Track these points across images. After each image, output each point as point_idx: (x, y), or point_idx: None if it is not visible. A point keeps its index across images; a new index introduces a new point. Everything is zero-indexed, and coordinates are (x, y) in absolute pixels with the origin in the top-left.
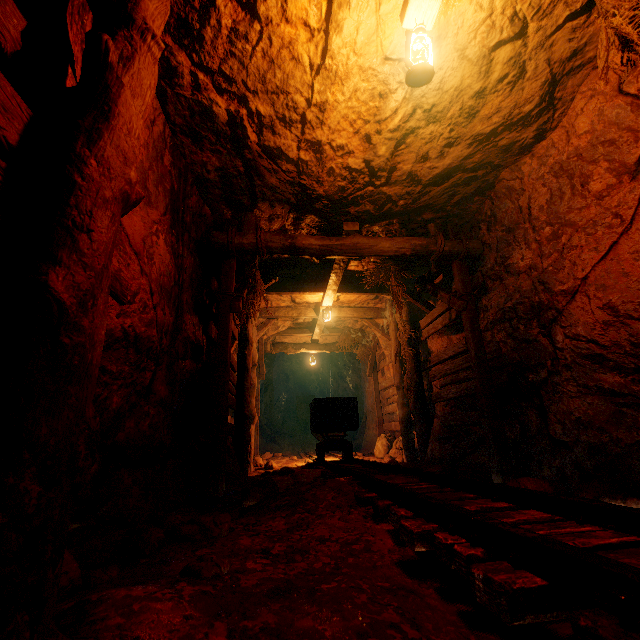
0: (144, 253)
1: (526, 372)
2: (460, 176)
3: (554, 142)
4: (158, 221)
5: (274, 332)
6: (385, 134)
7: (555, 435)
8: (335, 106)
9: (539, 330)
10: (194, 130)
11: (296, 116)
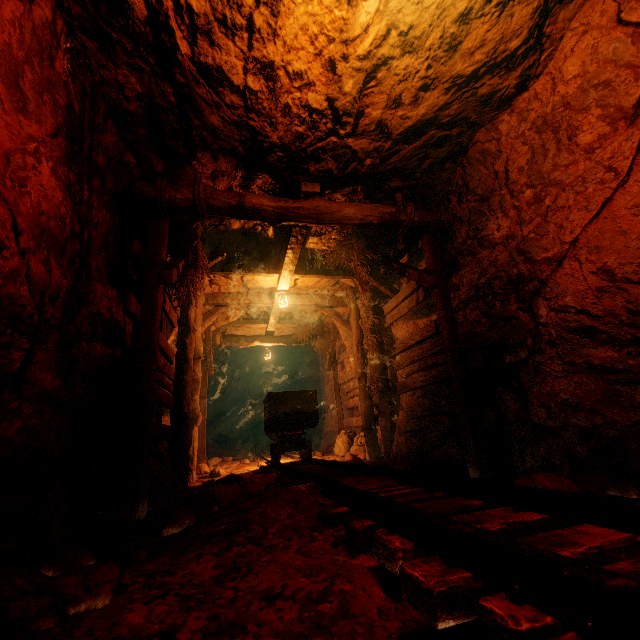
0: (6, 173)
1: (503, 353)
2: (433, 134)
3: (537, 93)
4: (40, 139)
5: (224, 323)
6: (353, 62)
7: (538, 420)
8: (292, 9)
9: (518, 306)
10: (100, 28)
11: (241, 19)
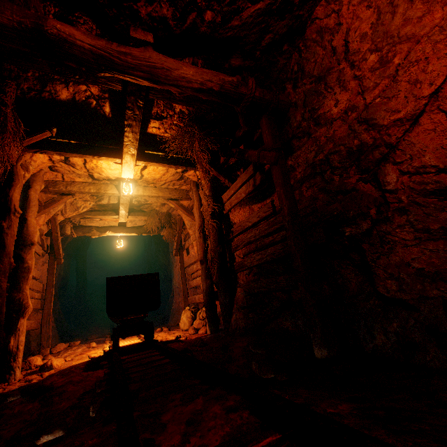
0: None
1: (342, 226)
2: None
3: None
4: None
5: (73, 213)
6: None
7: (387, 293)
8: None
9: (359, 177)
10: None
11: None
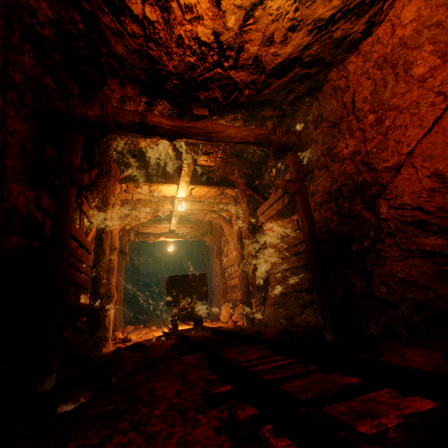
0: None
1: (350, 243)
2: (297, 71)
3: (379, 37)
4: None
5: (137, 223)
6: None
7: (380, 295)
8: None
9: (362, 206)
10: None
11: None
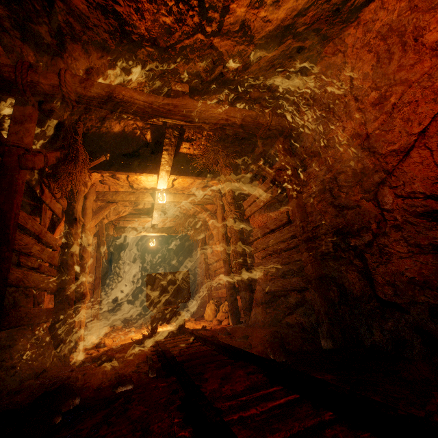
0: None
1: (348, 237)
2: (289, 44)
3: (384, 2)
4: None
5: (115, 217)
6: None
7: (385, 297)
8: None
9: (362, 195)
10: None
11: None
